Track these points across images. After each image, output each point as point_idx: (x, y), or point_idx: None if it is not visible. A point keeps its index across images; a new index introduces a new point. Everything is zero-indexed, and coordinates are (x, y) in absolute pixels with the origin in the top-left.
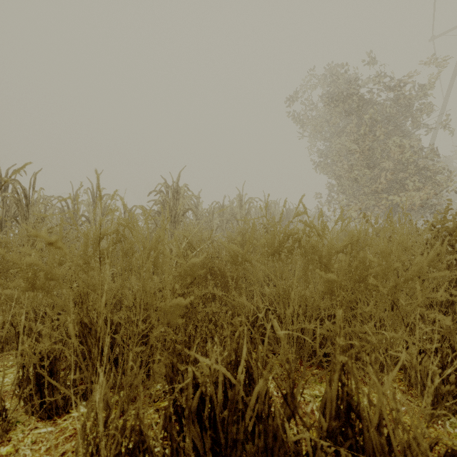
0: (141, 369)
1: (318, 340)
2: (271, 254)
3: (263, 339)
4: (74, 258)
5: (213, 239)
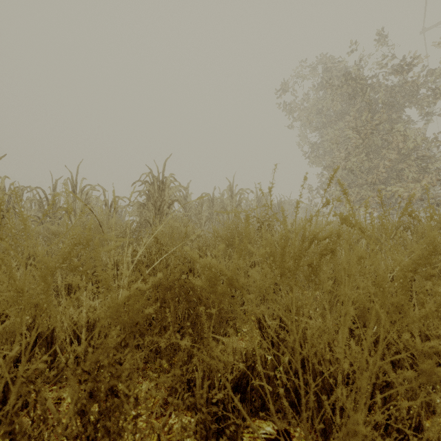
0: None
1: None
2: (280, 274)
3: (261, 403)
4: None
5: (199, 234)
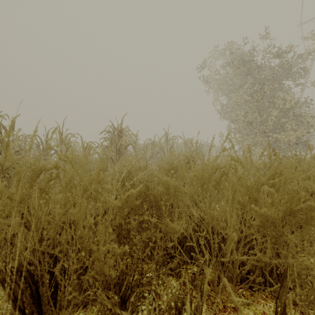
0: (75, 312)
1: (247, 267)
2: (201, 185)
3: (191, 256)
4: (3, 197)
5: (147, 166)
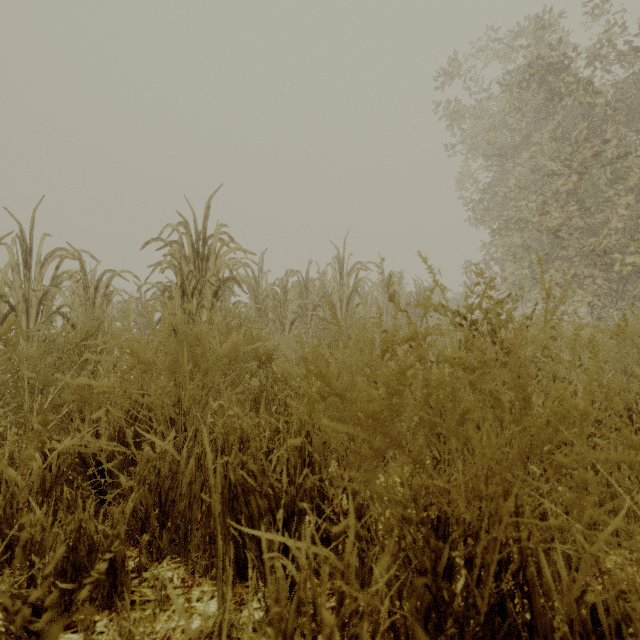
0: None
1: None
2: None
3: None
4: None
5: (270, 354)
